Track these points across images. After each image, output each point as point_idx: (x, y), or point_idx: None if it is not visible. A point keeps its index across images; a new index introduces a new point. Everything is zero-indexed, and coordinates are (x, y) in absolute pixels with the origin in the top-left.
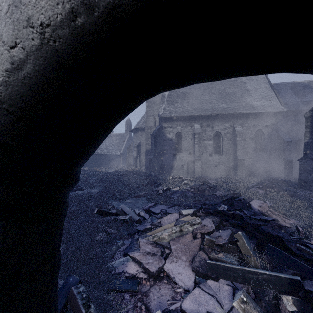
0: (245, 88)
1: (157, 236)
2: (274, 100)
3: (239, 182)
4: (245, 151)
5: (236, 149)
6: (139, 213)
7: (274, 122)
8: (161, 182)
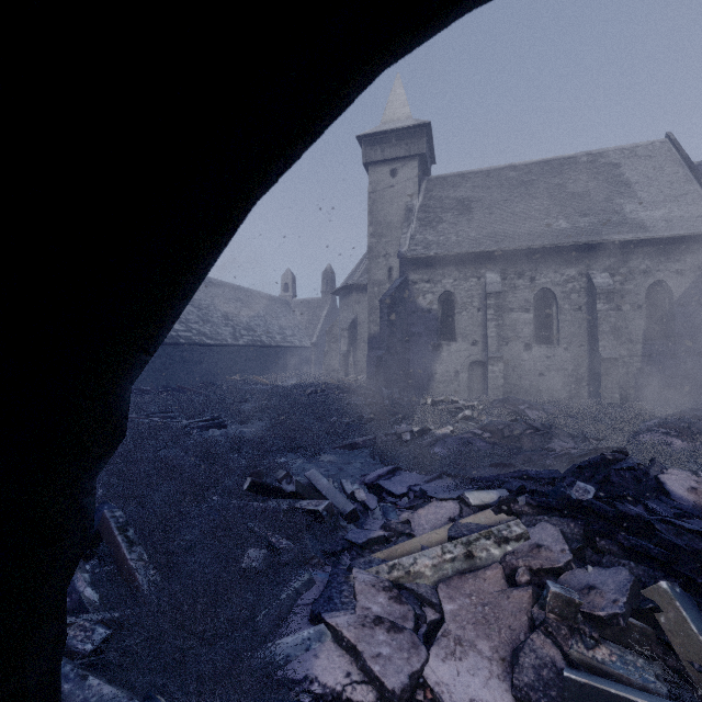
0: (619, 179)
1: (402, 568)
2: (701, 205)
3: (609, 416)
4: (619, 337)
5: (596, 333)
6: (352, 493)
7: (700, 263)
8: (406, 413)
